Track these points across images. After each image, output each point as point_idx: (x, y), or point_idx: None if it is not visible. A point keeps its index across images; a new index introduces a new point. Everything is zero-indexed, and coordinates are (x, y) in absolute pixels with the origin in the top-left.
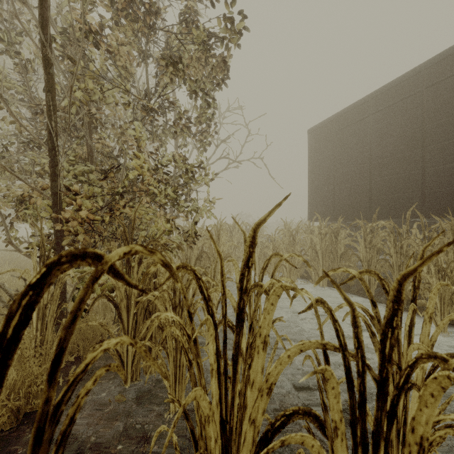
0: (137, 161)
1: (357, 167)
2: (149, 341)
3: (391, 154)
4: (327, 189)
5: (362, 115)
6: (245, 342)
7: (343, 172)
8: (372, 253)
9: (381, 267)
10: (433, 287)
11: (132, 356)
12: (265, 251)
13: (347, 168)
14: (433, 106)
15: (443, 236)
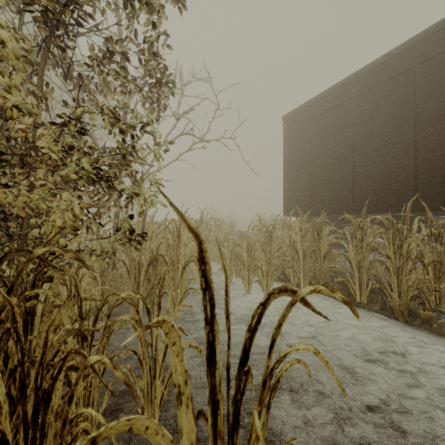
0: None
1: (338, 155)
2: None
3: (377, 140)
4: (304, 180)
5: (343, 97)
6: None
7: (322, 161)
8: (364, 253)
9: (375, 270)
10: None
11: None
12: (238, 251)
13: (327, 157)
14: (427, 84)
15: None
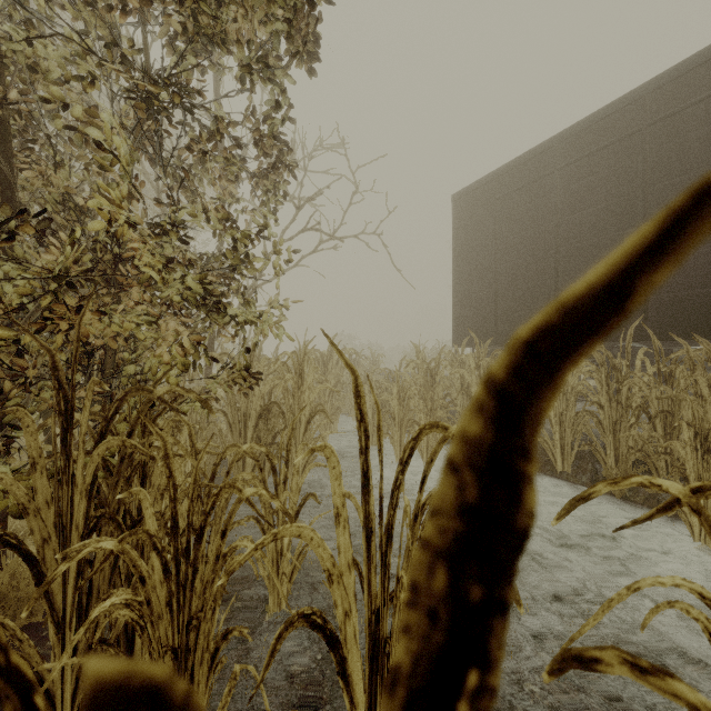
0: (98, 199)
1: (535, 256)
2: (111, 648)
3: (591, 235)
4: (484, 292)
5: (542, 170)
6: (358, 657)
7: (511, 264)
8: (568, 401)
9: (583, 426)
10: (686, 464)
11: (72, 680)
12: (385, 398)
13: (518, 258)
14: (661, 154)
15: (691, 372)
